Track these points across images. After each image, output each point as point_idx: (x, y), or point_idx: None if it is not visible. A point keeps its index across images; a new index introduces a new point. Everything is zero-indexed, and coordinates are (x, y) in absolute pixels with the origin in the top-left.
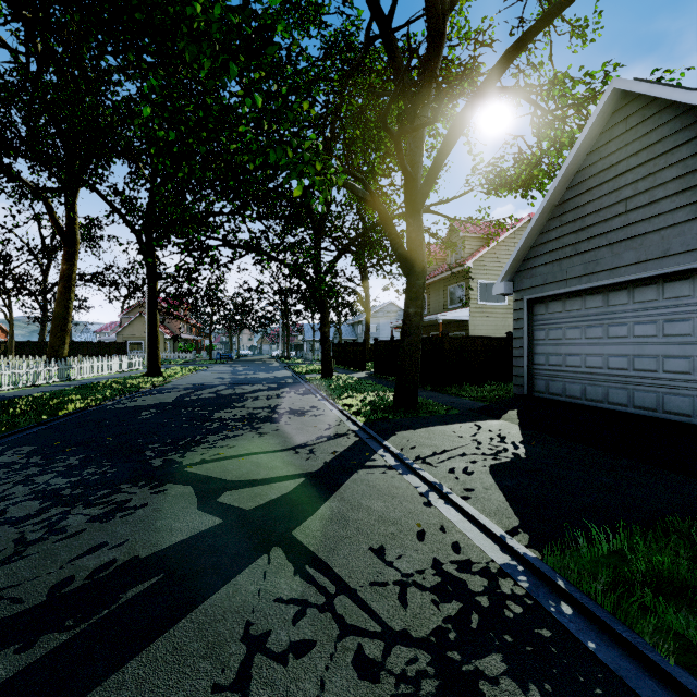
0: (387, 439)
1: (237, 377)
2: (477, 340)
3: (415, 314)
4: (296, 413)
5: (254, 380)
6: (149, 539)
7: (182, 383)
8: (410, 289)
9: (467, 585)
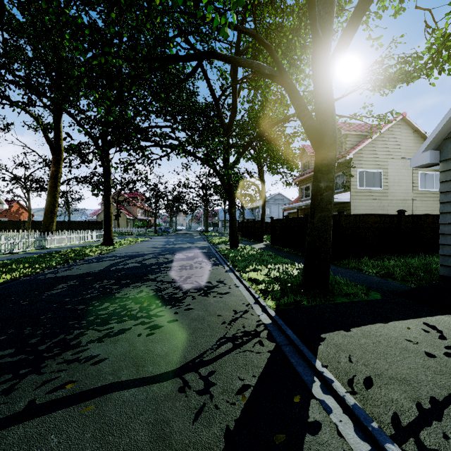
0: (315, 350)
1: (166, 246)
2: (371, 217)
3: (326, 188)
4: (202, 290)
5: (177, 250)
6: None
7: (122, 252)
8: (320, 162)
9: None
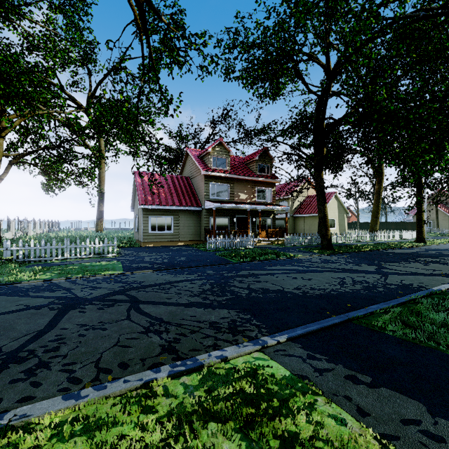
0: None
1: None
2: None
3: None
4: None
5: None
6: (359, 269)
7: (429, 247)
8: None
9: (412, 286)
